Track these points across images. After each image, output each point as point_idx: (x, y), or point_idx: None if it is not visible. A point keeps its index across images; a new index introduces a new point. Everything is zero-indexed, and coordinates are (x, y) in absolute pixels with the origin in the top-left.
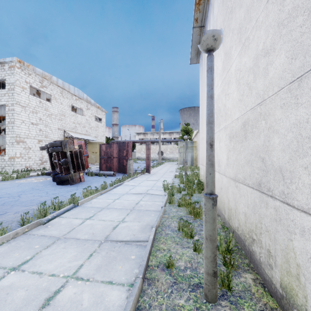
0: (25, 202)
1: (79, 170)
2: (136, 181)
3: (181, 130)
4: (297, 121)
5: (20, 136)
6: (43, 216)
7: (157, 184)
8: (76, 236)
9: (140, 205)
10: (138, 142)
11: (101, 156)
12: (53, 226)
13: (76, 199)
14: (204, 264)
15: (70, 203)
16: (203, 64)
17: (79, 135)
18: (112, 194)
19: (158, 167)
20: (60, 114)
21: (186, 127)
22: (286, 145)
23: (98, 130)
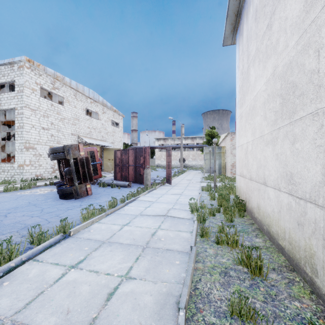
0: (6, 226)
1: (85, 181)
2: (154, 195)
3: (206, 135)
4: None
5: (29, 142)
6: (6, 260)
7: (181, 200)
8: (34, 320)
9: (158, 238)
10: (157, 148)
11: (116, 163)
12: (12, 283)
13: (68, 227)
14: None
15: (59, 232)
16: (244, 39)
17: (94, 141)
18: (122, 215)
19: (180, 176)
20: (74, 118)
21: (212, 130)
22: None
23: (115, 135)
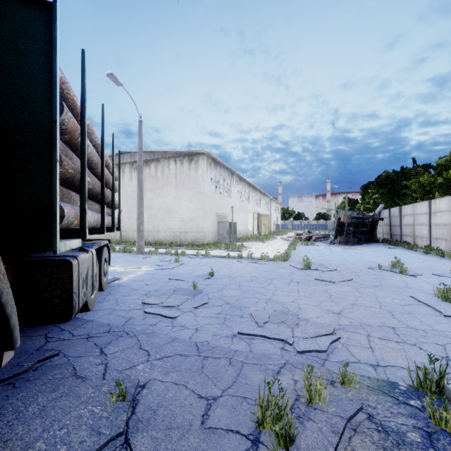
0: None
1: None
2: None
3: None
4: (129, 222)
5: None
6: None
7: None
8: None
9: None
10: None
11: None
12: None
13: None
14: (120, 241)
15: None
16: None
17: None
18: None
19: None
20: None
21: None
22: (128, 225)
23: None
